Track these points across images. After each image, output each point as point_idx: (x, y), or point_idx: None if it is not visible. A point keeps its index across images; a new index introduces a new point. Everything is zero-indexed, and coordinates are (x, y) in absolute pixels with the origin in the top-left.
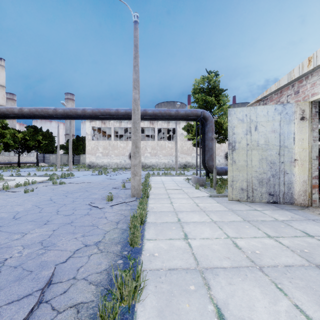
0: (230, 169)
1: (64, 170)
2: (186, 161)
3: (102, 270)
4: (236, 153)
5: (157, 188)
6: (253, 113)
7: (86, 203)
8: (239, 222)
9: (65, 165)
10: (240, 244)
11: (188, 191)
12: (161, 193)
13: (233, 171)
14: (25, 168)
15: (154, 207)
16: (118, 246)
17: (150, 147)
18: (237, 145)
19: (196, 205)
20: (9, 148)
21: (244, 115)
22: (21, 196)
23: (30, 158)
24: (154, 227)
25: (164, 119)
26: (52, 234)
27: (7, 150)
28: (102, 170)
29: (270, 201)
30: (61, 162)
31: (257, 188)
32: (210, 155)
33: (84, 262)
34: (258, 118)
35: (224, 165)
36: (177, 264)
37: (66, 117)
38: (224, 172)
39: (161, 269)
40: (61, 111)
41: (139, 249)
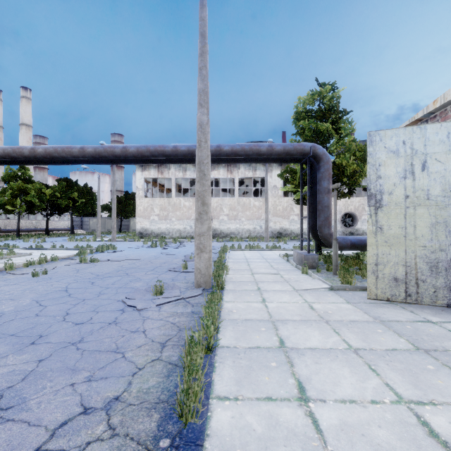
0: (372, 243)
1: (106, 239)
2: (281, 227)
3: None
4: (384, 213)
5: (239, 270)
6: (419, 137)
7: (119, 297)
8: (409, 354)
9: (110, 232)
10: (439, 426)
11: (290, 278)
12: (245, 281)
13: (378, 245)
14: (55, 237)
15: (233, 310)
16: (152, 416)
17: (227, 207)
18: (385, 199)
19: (309, 306)
20: (34, 209)
21: (400, 143)
22: (25, 282)
23: (64, 223)
24: (233, 361)
25: (249, 160)
26: (32, 372)
27: (31, 212)
28: (158, 240)
29: None
30: (105, 229)
31: (426, 278)
32: (326, 218)
33: None
34: (429, 147)
35: (340, 233)
36: None
37: (99, 160)
38: (349, 245)
39: None
40: (91, 151)
41: (197, 432)
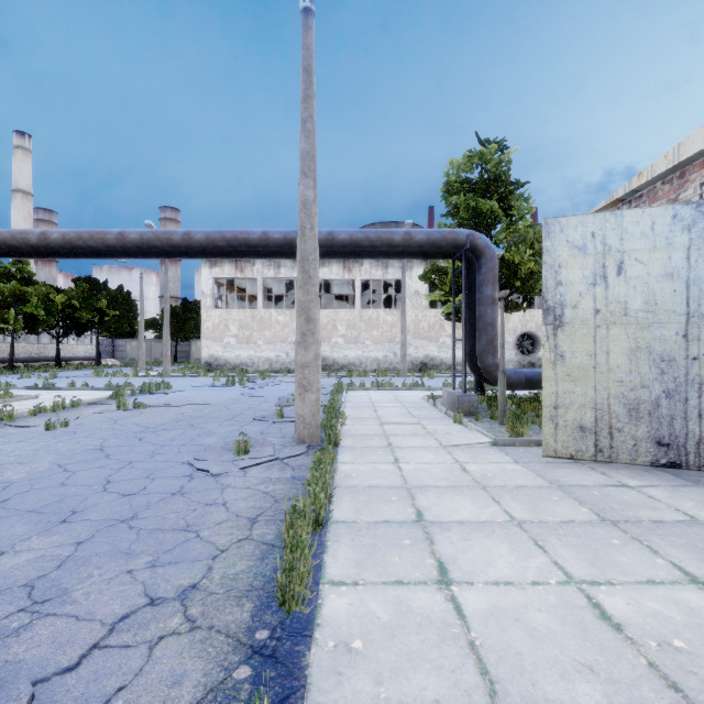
0: (550, 376)
1: (154, 374)
2: (426, 354)
3: None
4: (566, 335)
5: (360, 419)
6: (613, 228)
7: (183, 459)
8: (590, 526)
9: (159, 363)
10: (614, 608)
11: (436, 429)
12: (370, 434)
13: (558, 380)
14: (71, 371)
15: (352, 474)
16: (244, 606)
17: (344, 324)
18: (568, 314)
19: (461, 468)
20: (37, 326)
21: (588, 235)
22: (36, 438)
23: (84, 349)
24: (352, 539)
25: (376, 254)
26: (70, 557)
27: (32, 330)
28: (236, 374)
29: (661, 461)
30: (150, 357)
31: (623, 426)
32: (489, 341)
33: (132, 672)
34: (627, 242)
35: (515, 364)
36: (424, 690)
37: (148, 252)
38: (523, 381)
39: None
40: (135, 238)
41: (305, 622)
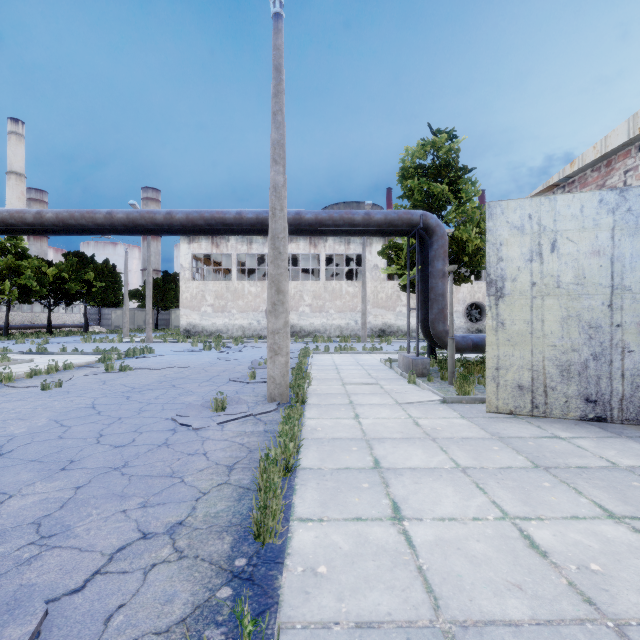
0: (492, 341)
1: (137, 340)
2: (384, 322)
3: (172, 622)
4: (507, 305)
5: (325, 380)
6: (547, 211)
7: (166, 415)
8: (525, 472)
9: (141, 330)
10: (542, 539)
11: (392, 389)
12: (334, 393)
13: (499, 345)
14: (61, 337)
15: (317, 428)
16: (224, 538)
17: (310, 294)
18: (508, 286)
19: (414, 422)
20: (30, 296)
21: (526, 217)
22: (33, 397)
23: (73, 317)
24: (318, 483)
25: (339, 232)
26: (71, 500)
27: (25, 300)
28: (212, 340)
29: (589, 415)
30: (134, 325)
31: (556, 385)
32: (440, 310)
33: (130, 593)
34: (559, 223)
35: (464, 330)
36: (379, 605)
37: (133, 230)
38: (470, 346)
39: (335, 625)
40: (121, 217)
41: (277, 551)
